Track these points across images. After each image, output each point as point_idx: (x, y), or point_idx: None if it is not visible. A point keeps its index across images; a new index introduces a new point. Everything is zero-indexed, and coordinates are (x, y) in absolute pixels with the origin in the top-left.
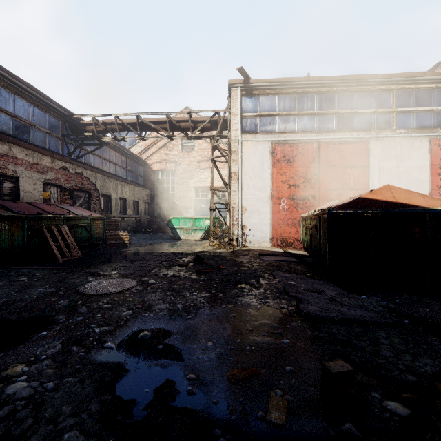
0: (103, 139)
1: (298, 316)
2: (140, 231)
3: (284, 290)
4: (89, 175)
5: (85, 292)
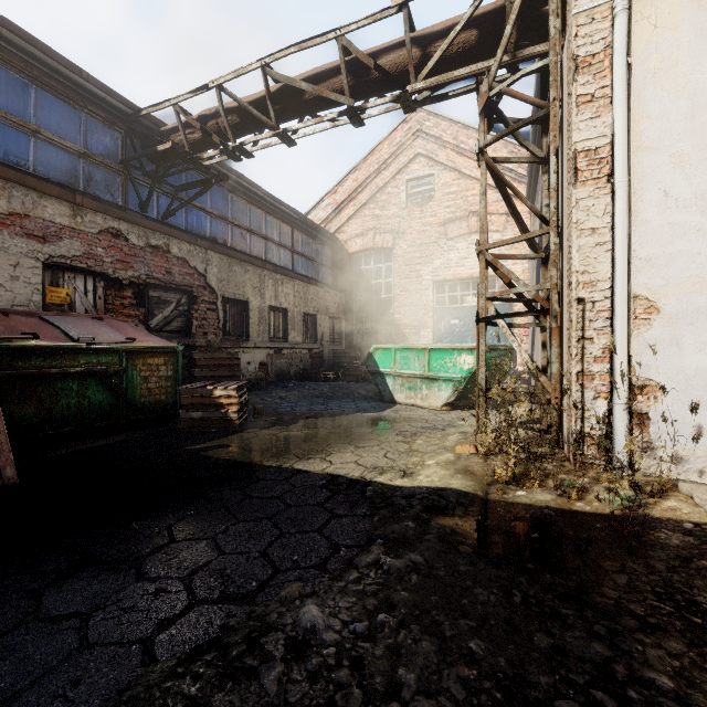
0: (206, 162)
1: None
2: (315, 378)
3: None
4: (189, 253)
5: None
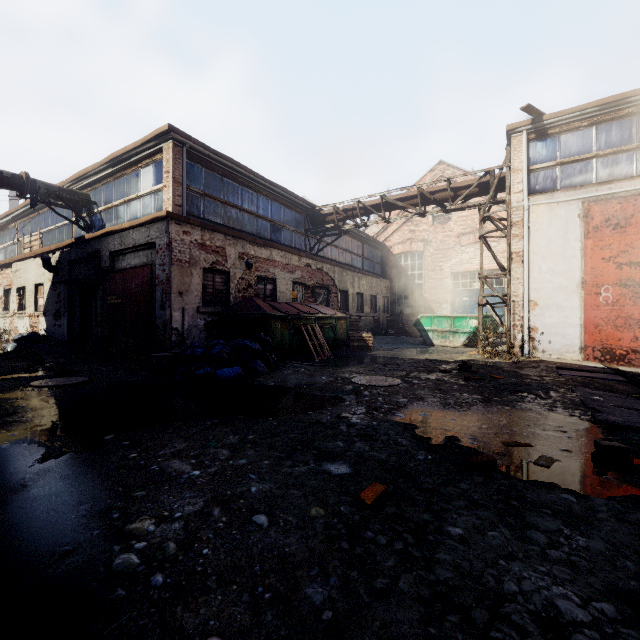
0: (343, 228)
1: (591, 424)
2: (379, 334)
3: (582, 402)
4: (328, 269)
5: (360, 383)
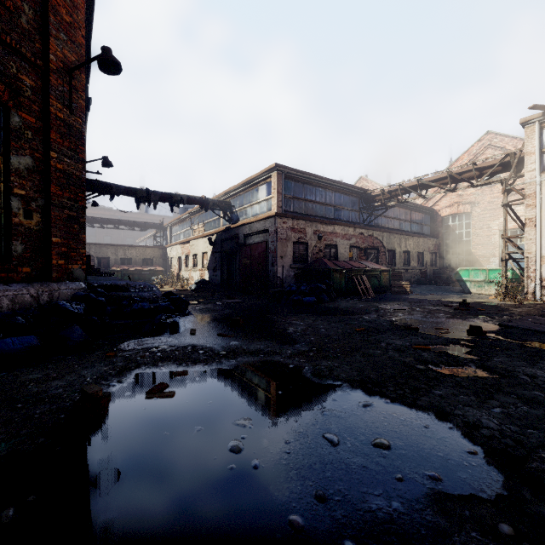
0: (389, 204)
1: (498, 326)
2: (424, 283)
3: (511, 320)
4: (378, 235)
5: (381, 307)
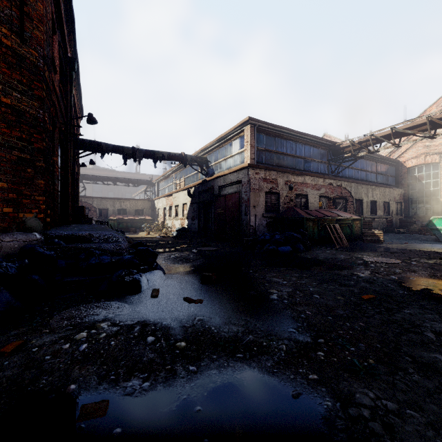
0: (358, 155)
1: None
2: (391, 232)
3: None
4: (346, 185)
5: (368, 260)
